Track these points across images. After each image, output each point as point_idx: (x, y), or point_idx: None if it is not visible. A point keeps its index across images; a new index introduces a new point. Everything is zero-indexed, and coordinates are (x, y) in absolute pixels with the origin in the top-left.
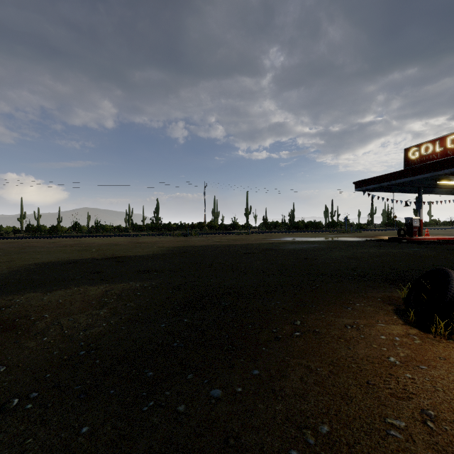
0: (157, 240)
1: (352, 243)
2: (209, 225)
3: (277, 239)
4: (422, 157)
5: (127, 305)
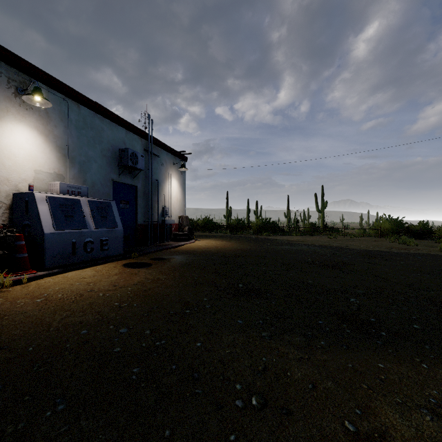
0: None
1: None
2: None
3: None
4: None
5: None
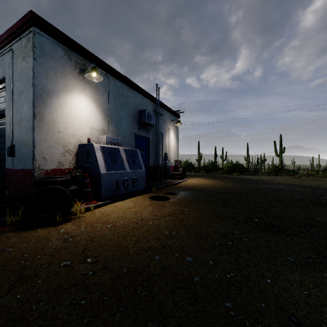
0: None
1: None
2: None
3: None
4: None
5: None
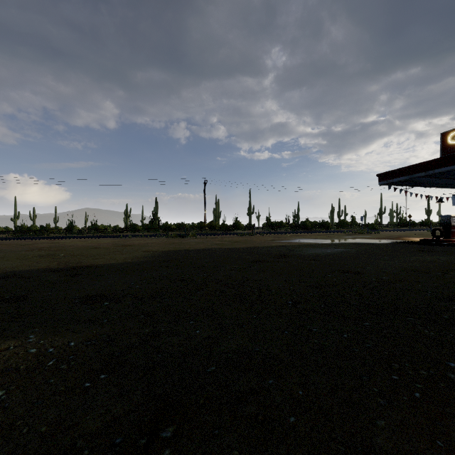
0: (148, 242)
1: (386, 247)
2: (210, 225)
3: (288, 241)
4: None
5: None
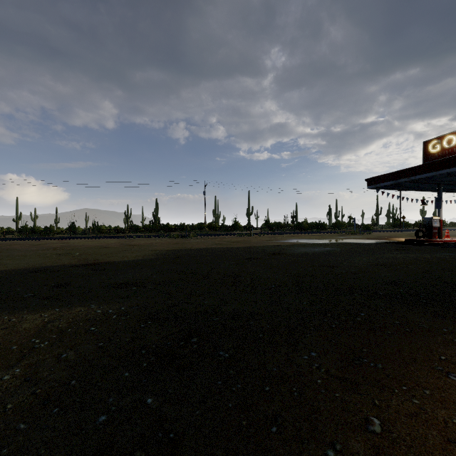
0: (152, 242)
1: (369, 246)
2: (209, 226)
3: (283, 241)
4: (444, 150)
5: (61, 356)
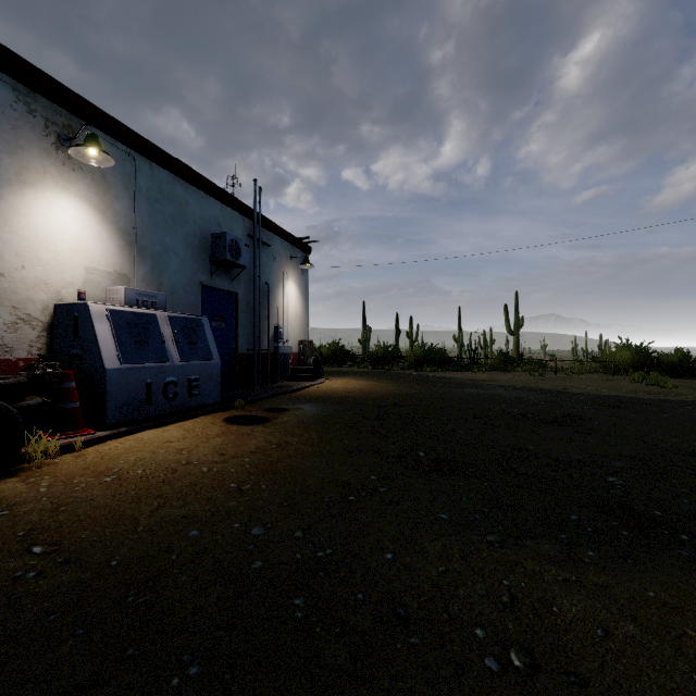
0: None
1: None
2: None
3: None
4: None
5: None
